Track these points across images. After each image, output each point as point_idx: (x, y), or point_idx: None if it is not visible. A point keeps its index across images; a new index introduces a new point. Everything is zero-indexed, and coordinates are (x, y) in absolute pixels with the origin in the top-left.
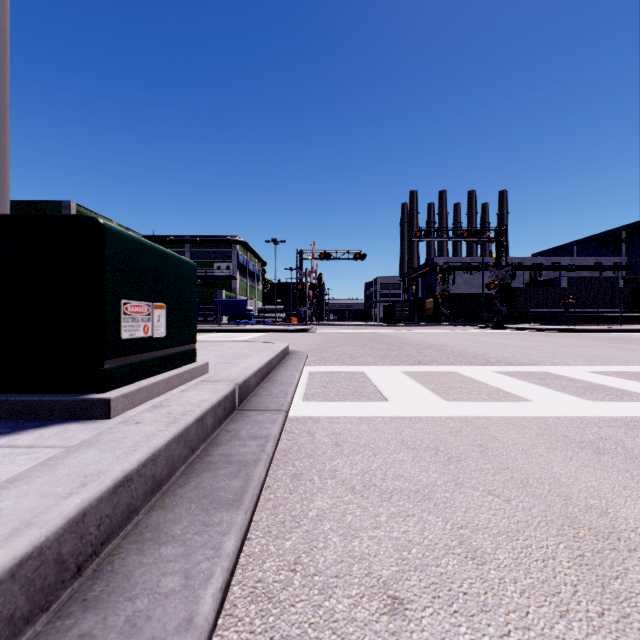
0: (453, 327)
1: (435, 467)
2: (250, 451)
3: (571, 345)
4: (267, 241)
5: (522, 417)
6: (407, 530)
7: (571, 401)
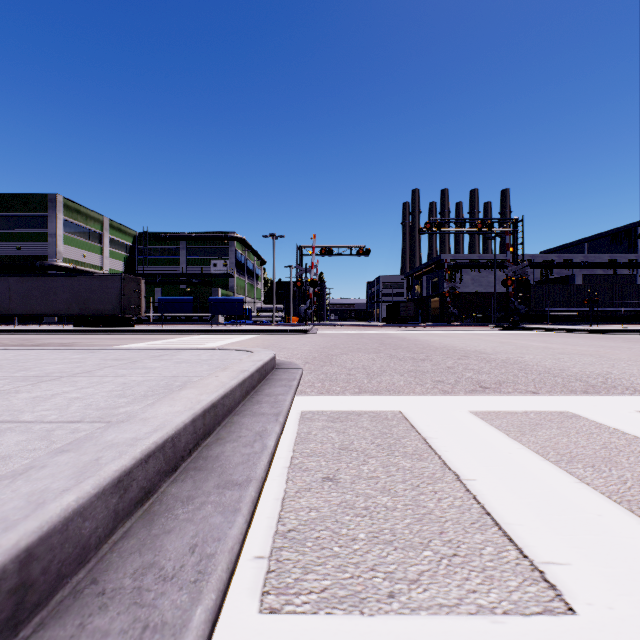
0: (465, 327)
1: None
2: None
3: None
4: (265, 236)
5: None
6: None
7: None
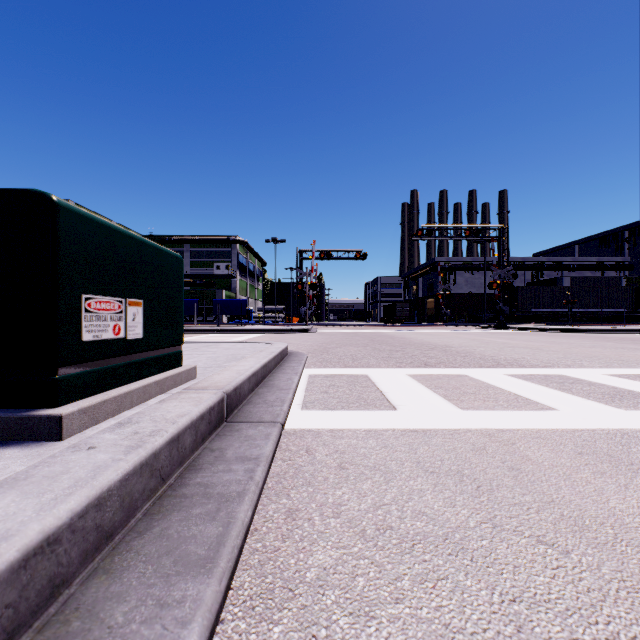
0: (455, 327)
1: (463, 500)
2: (235, 479)
3: (580, 346)
4: (267, 240)
5: (552, 430)
6: (441, 605)
7: (601, 410)
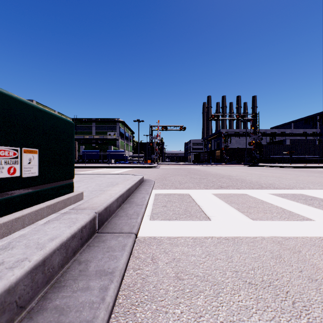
0: (231, 165)
1: (287, 322)
2: (89, 301)
3: (301, 175)
4: (134, 120)
5: (320, 238)
6: None
7: None
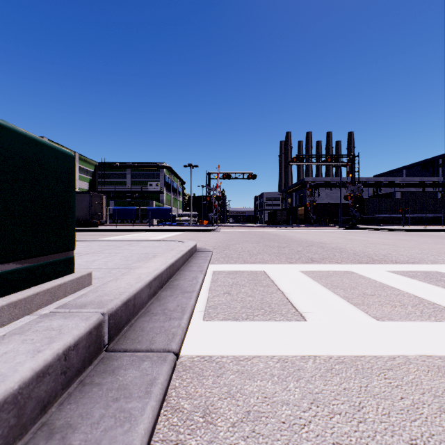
0: (320, 227)
1: None
2: None
3: (425, 242)
4: (185, 165)
5: None
6: None
7: None
